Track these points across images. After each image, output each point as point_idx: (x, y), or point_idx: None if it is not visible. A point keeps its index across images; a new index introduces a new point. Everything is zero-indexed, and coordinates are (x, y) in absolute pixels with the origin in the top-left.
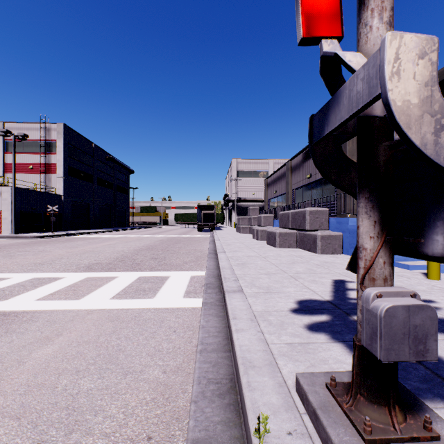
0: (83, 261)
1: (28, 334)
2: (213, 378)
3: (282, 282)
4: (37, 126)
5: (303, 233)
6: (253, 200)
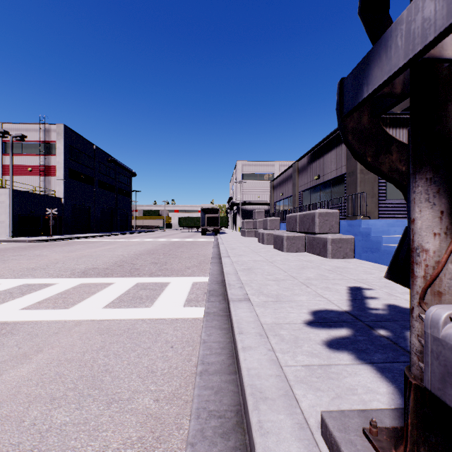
0: (79, 266)
1: (3, 350)
2: (215, 410)
3: (293, 289)
4: (37, 127)
5: (312, 236)
6: (258, 203)
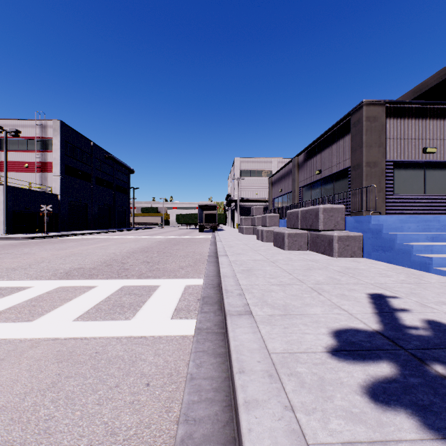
0: (64, 266)
1: None
2: None
3: (302, 297)
4: (33, 123)
5: (315, 233)
6: (256, 200)
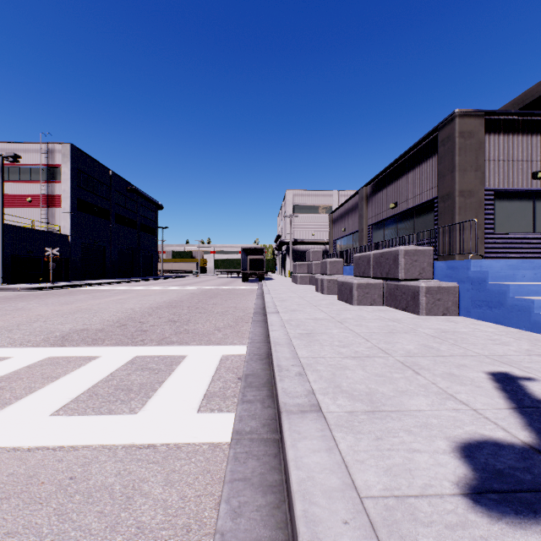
0: (63, 327)
1: None
2: None
3: (392, 378)
4: (37, 147)
5: (394, 284)
6: (313, 242)
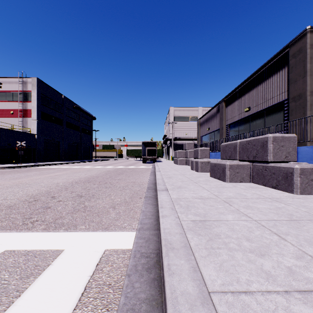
0: None
1: None
2: None
3: None
4: (17, 80)
5: (262, 165)
6: (186, 138)
